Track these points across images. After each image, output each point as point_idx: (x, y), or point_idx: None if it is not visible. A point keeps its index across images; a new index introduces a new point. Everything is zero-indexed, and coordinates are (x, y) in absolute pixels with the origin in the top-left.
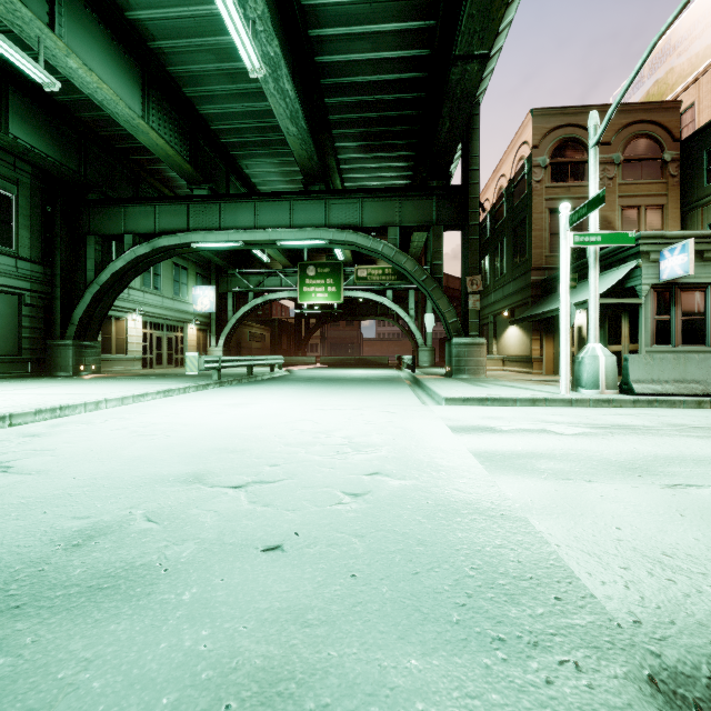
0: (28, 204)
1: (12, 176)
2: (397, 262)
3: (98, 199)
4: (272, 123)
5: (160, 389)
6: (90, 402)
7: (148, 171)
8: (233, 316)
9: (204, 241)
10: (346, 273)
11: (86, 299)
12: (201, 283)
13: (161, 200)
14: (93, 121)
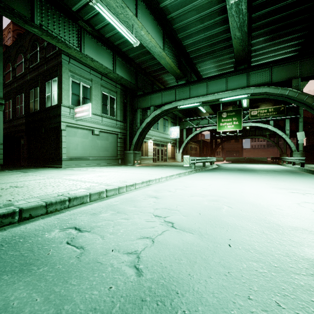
0: (119, 100)
1: (115, 90)
2: (298, 100)
3: (141, 94)
4: (217, 40)
5: (177, 173)
6: (157, 178)
7: (157, 80)
8: (186, 139)
9: (183, 104)
10: (243, 114)
11: (137, 134)
12: (172, 126)
13: (164, 90)
14: (140, 62)
